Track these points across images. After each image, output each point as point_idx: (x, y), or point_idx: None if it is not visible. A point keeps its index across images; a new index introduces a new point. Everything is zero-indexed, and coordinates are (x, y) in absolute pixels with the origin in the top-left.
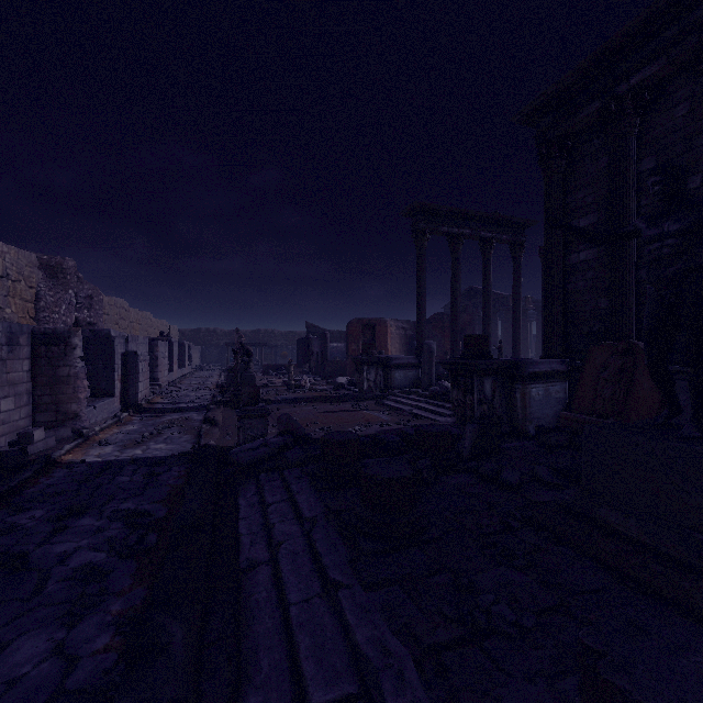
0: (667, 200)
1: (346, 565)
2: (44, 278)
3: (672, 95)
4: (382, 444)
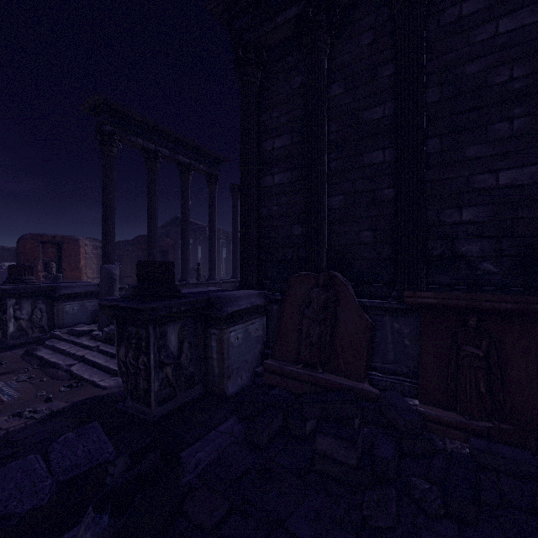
0: None
1: None
2: None
3: (359, 21)
4: None
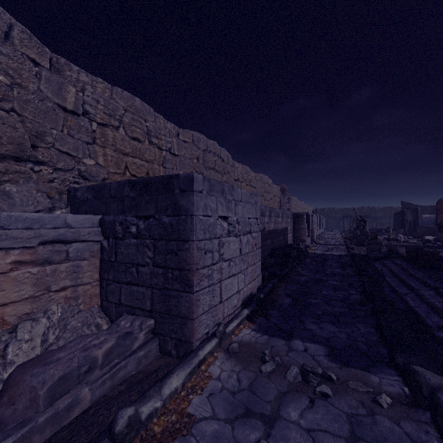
0: None
1: (410, 268)
2: (281, 194)
3: None
4: (440, 258)
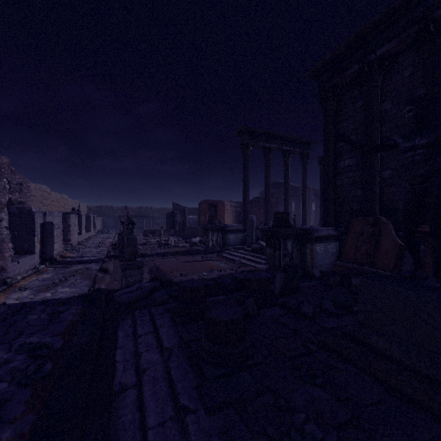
0: (417, 123)
1: (193, 390)
2: None
3: (402, 62)
4: (221, 286)
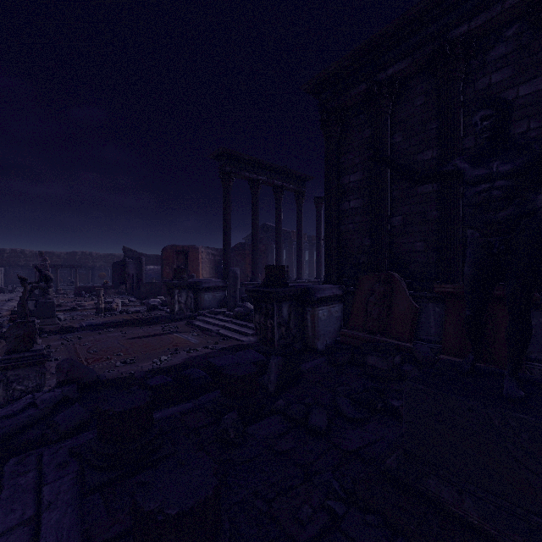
0: (493, 138)
1: None
2: None
3: (413, 88)
4: (187, 382)
